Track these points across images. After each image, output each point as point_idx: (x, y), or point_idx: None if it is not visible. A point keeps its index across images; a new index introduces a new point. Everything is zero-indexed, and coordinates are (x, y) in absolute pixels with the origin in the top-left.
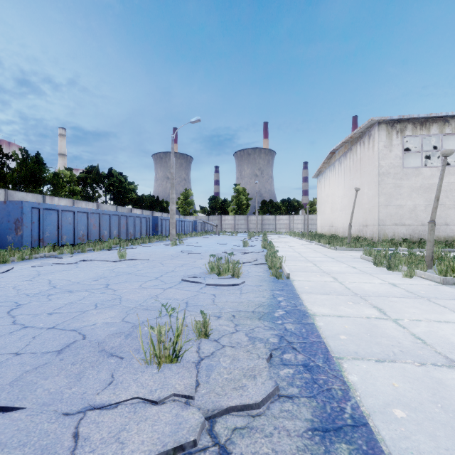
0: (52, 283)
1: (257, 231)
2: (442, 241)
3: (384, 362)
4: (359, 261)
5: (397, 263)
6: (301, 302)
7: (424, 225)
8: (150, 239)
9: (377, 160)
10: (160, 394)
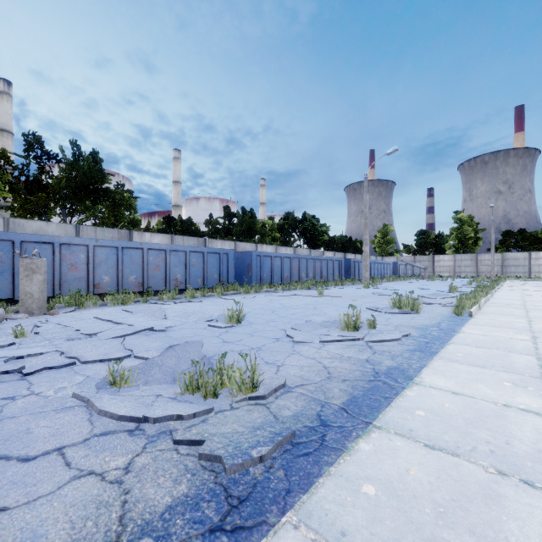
0: (283, 304)
1: (492, 276)
2: None
3: (481, 348)
4: None
5: None
6: (461, 327)
7: None
8: (342, 281)
9: None
10: (348, 336)
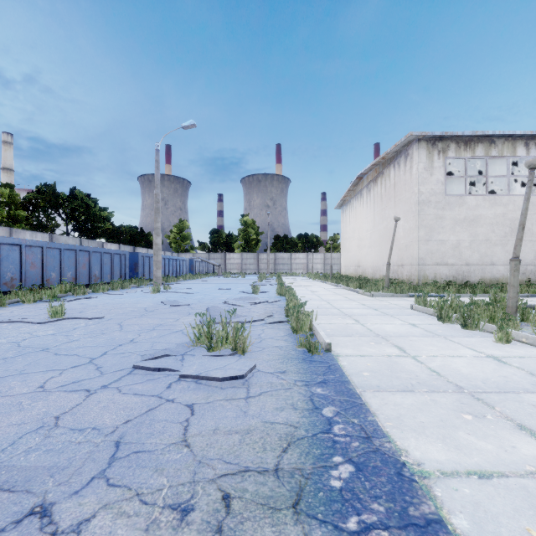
0: None
1: (269, 272)
2: (488, 283)
3: None
4: (413, 314)
5: (475, 318)
6: (374, 421)
7: (469, 265)
8: (123, 283)
9: (416, 185)
10: None
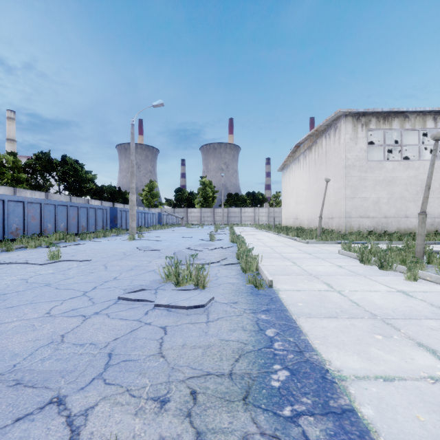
0: None
1: (223, 223)
2: (403, 233)
3: None
4: (340, 258)
5: (389, 261)
6: (306, 340)
7: (387, 218)
8: (105, 232)
9: (344, 152)
10: None
